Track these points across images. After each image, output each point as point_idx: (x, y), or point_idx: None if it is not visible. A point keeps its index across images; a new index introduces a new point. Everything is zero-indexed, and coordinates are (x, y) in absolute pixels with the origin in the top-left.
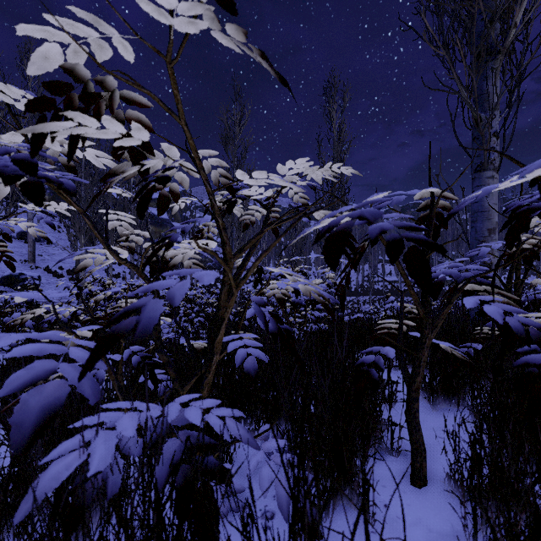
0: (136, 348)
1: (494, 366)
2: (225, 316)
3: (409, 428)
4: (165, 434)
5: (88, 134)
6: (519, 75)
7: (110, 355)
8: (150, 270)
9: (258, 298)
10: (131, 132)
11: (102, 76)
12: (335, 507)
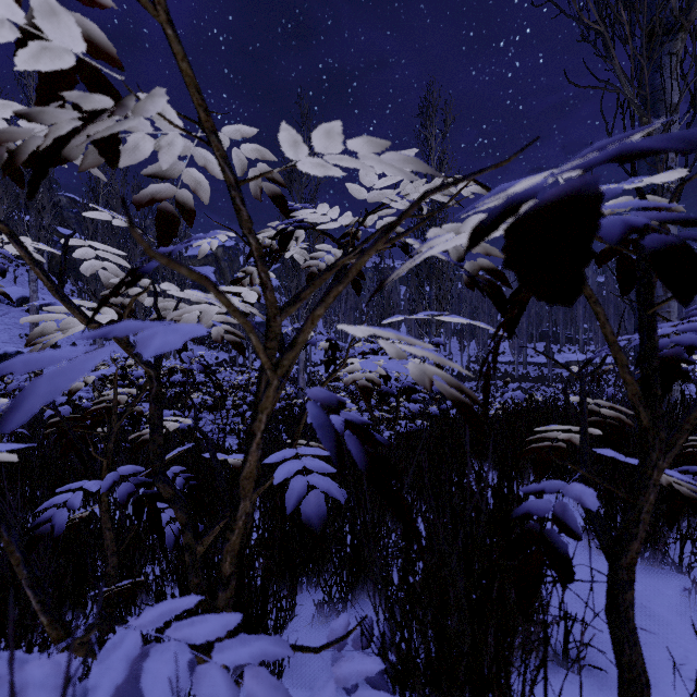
0: (128, 470)
1: None
2: (255, 429)
3: (615, 638)
4: None
5: None
6: None
7: (83, 482)
8: None
9: (323, 392)
10: (37, 20)
11: None
12: None
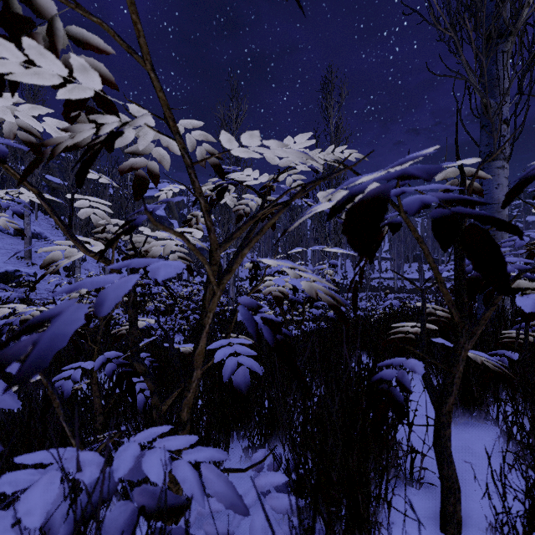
0: (112, 354)
1: None
2: (205, 322)
3: (438, 460)
4: (112, 495)
5: (16, 77)
6: (532, 58)
7: (81, 362)
8: None
9: (248, 299)
10: (75, 74)
11: None
12: None
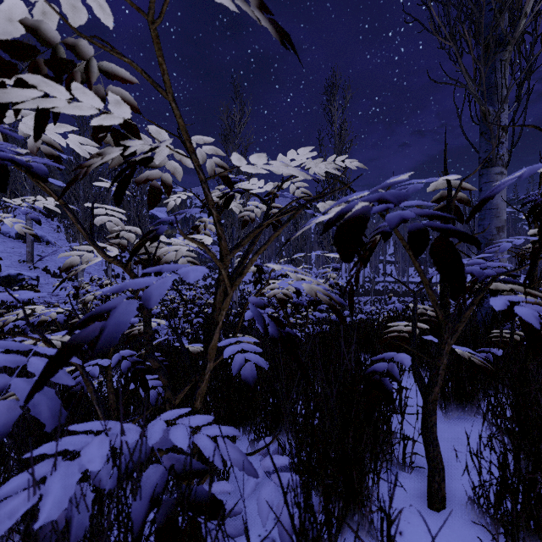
0: (126, 353)
1: (520, 374)
2: (219, 319)
3: (425, 443)
4: (145, 459)
5: (59, 109)
6: (529, 67)
7: (98, 360)
8: (142, 268)
9: (256, 299)
10: (109, 106)
11: (74, 39)
12: (343, 534)
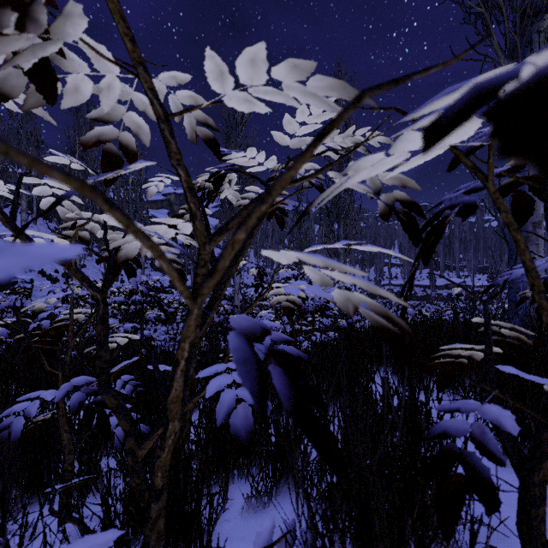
0: (81, 380)
1: None
2: (178, 356)
3: None
4: None
5: None
6: None
7: (41, 391)
8: None
9: (246, 320)
10: None
11: None
12: None
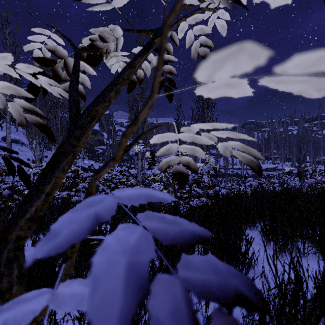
0: None
1: None
2: None
3: None
4: None
5: None
6: None
7: None
8: None
9: None
10: None
11: None
12: None
